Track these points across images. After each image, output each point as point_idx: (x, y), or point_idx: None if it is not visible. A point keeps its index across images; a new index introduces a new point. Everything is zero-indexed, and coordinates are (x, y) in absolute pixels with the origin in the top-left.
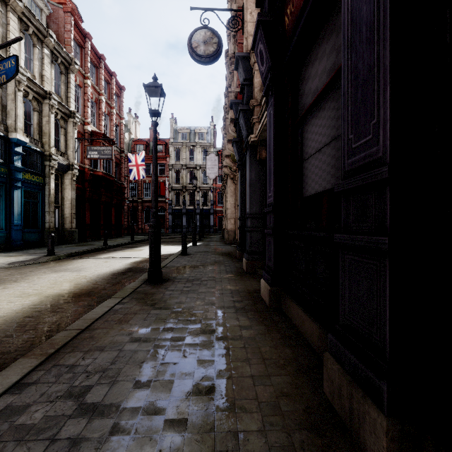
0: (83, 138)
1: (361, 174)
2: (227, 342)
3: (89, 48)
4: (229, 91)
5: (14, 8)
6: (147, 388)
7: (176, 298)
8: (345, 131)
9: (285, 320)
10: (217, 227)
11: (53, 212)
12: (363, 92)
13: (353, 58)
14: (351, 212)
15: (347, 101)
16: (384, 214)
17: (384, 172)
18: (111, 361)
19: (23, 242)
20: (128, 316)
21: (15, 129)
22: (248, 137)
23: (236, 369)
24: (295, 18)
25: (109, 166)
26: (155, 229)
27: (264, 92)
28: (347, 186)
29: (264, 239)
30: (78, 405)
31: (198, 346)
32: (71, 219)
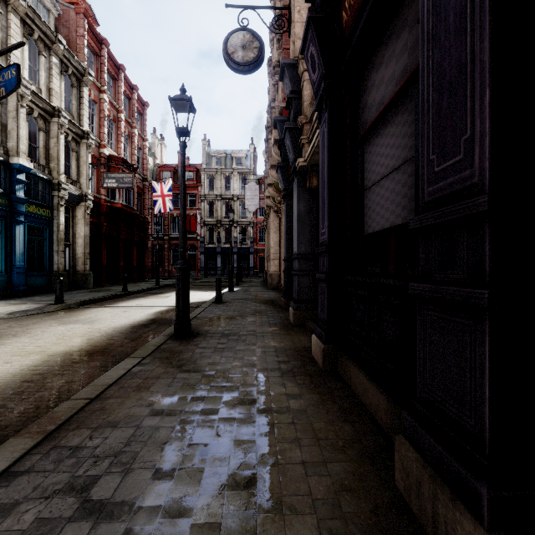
0: (99, 164)
1: (448, 205)
2: (272, 416)
3: (106, 56)
4: (272, 106)
5: (16, 8)
6: (169, 479)
7: (209, 358)
8: (424, 150)
9: (343, 386)
10: (257, 268)
11: (62, 252)
12: (450, 98)
13: (436, 56)
14: (433, 255)
15: (428, 111)
16: (481, 258)
17: (482, 203)
18: (126, 441)
19: (27, 287)
20: (148, 381)
21: (18, 153)
22: (295, 161)
23: (283, 453)
24: (355, 12)
25: (129, 196)
26: (182, 272)
27: (316, 106)
28: (428, 221)
29: (315, 284)
30: (80, 502)
31: (234, 421)
32: (84, 260)
